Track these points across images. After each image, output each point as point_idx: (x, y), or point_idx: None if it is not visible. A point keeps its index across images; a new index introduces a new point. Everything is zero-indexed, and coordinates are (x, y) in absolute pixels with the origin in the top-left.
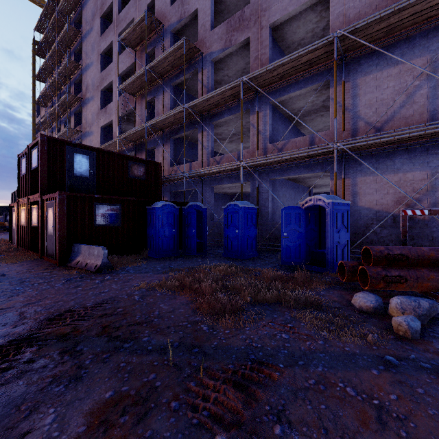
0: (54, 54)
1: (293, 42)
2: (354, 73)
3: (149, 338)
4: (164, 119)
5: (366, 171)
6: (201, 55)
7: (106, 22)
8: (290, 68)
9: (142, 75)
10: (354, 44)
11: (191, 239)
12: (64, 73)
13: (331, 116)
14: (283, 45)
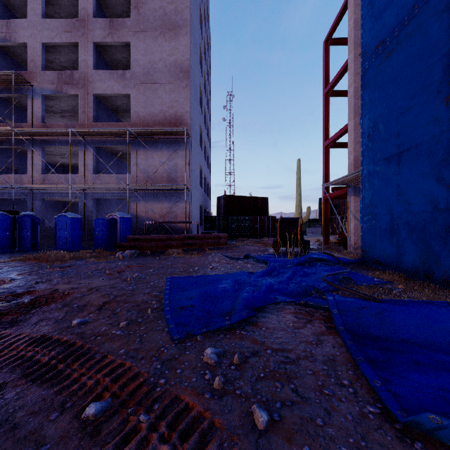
0: None
1: (114, 105)
2: (143, 147)
3: (22, 268)
4: None
5: (148, 200)
6: (31, 86)
7: None
8: (106, 133)
9: None
10: (140, 134)
11: (26, 239)
12: None
13: (131, 167)
14: (107, 104)
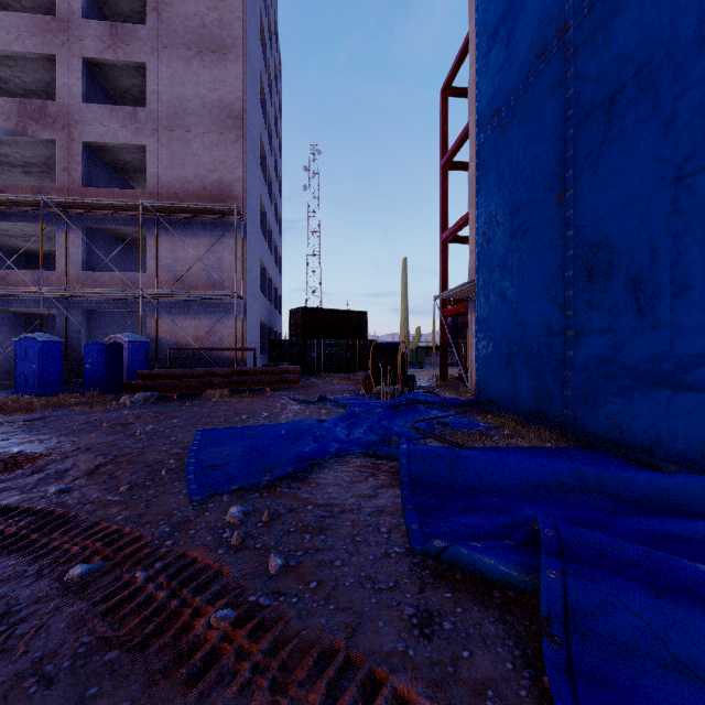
0: None
1: (119, 160)
2: (167, 230)
3: None
4: None
5: (175, 314)
6: None
7: None
8: (105, 206)
9: None
10: (162, 210)
11: None
12: None
13: (148, 261)
14: (106, 158)
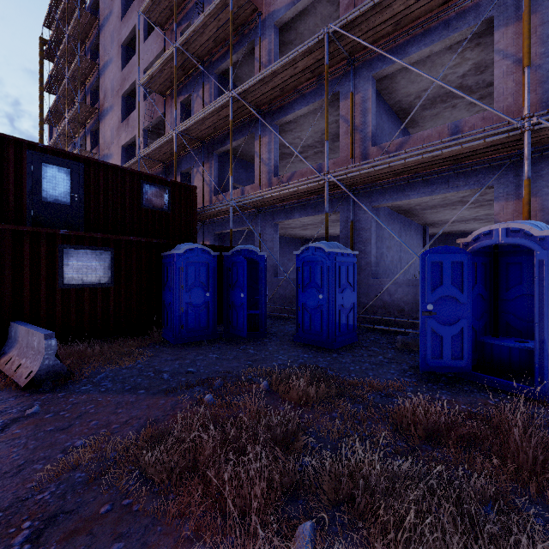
0: (65, 53)
1: None
2: None
3: None
4: (203, 121)
5: None
6: (258, 16)
7: (130, 1)
8: (416, 1)
9: (171, 60)
10: None
11: (238, 309)
12: (77, 77)
13: (496, 84)
14: None
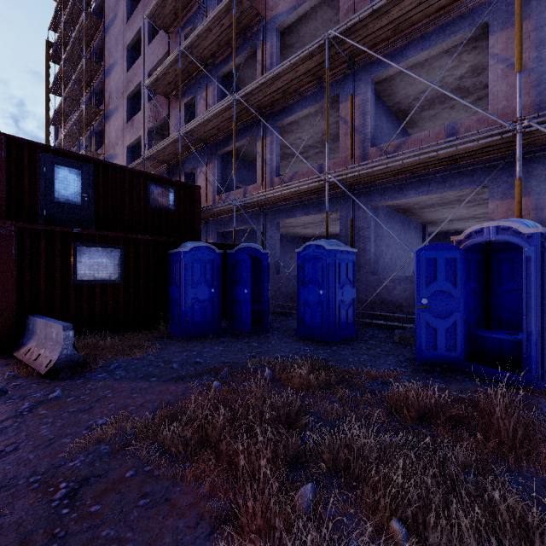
0: (71, 56)
1: None
2: None
3: None
4: (206, 122)
5: None
6: (260, 21)
7: (134, 5)
8: (414, 8)
9: (175, 63)
10: None
11: (242, 304)
12: (82, 79)
13: (491, 87)
14: None
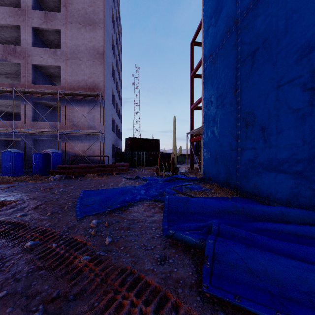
0: None
1: (49, 72)
2: (70, 103)
3: None
4: None
5: (73, 140)
6: None
7: None
8: (42, 92)
9: None
10: (68, 94)
11: None
12: None
13: (61, 117)
14: (43, 71)
